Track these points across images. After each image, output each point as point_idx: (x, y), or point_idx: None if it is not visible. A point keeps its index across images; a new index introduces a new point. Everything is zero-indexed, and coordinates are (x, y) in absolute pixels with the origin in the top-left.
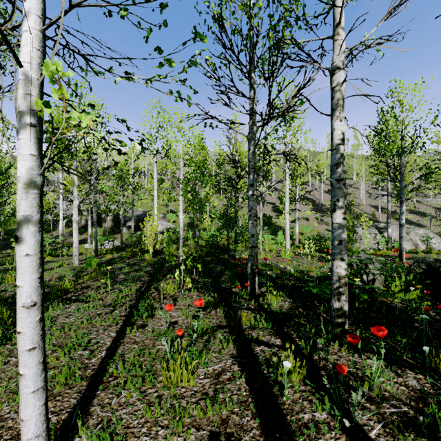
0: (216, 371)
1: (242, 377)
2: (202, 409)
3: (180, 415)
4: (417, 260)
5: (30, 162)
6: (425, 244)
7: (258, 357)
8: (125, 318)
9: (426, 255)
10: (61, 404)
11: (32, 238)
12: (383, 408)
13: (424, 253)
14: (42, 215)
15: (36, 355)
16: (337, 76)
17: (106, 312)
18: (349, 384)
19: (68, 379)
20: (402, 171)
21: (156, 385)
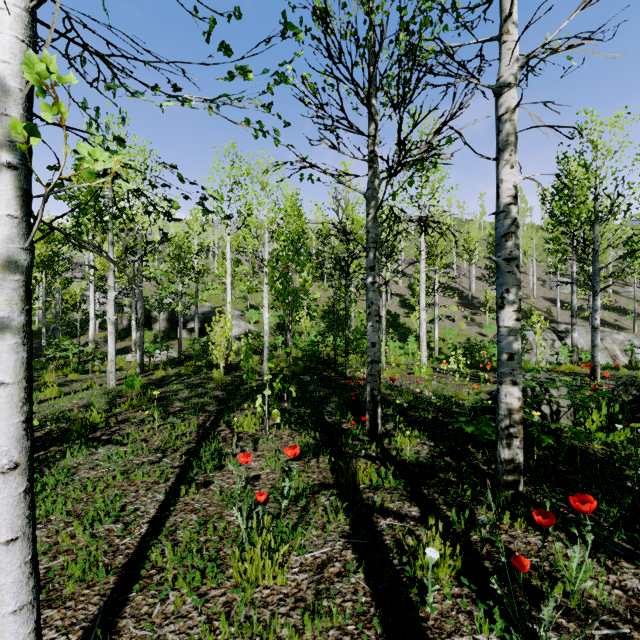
0: (317, 560)
1: (359, 570)
2: (297, 626)
3: (260, 637)
4: (624, 382)
5: (8, 228)
6: (627, 356)
7: (383, 538)
8: (179, 470)
9: (630, 372)
10: (73, 614)
11: (11, 355)
12: (589, 629)
13: (628, 369)
14: (29, 316)
15: (19, 551)
16: (507, 97)
17: (151, 461)
18: (531, 584)
19: (87, 571)
20: (595, 248)
21: (223, 583)
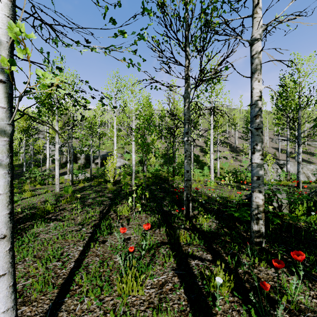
0: (160, 282)
1: (181, 287)
2: None
3: None
4: (315, 190)
5: (0, 113)
6: (315, 177)
7: (193, 270)
8: (90, 234)
9: (316, 185)
10: (36, 309)
11: (2, 179)
12: None
13: (315, 183)
14: (12, 159)
15: (6, 280)
16: (256, 46)
17: (76, 229)
18: (270, 296)
19: (43, 287)
20: (299, 122)
21: (112, 294)
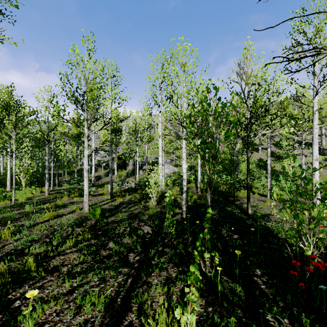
0: None
1: None
2: None
3: None
4: None
5: None
6: None
7: None
8: None
9: None
10: None
11: None
12: None
13: None
14: None
15: None
16: None
17: None
18: None
19: None
20: None
21: None
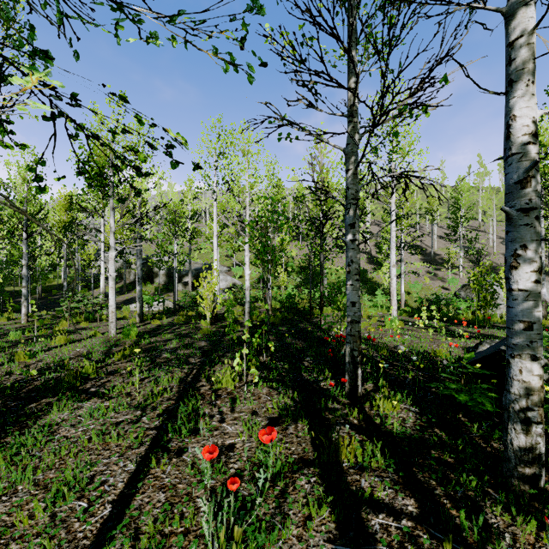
0: None
1: None
2: None
3: None
4: None
5: None
6: None
7: (377, 546)
8: (155, 432)
9: None
10: None
11: None
12: None
13: None
14: None
15: None
16: (522, 18)
17: (130, 419)
18: None
19: None
20: None
21: None
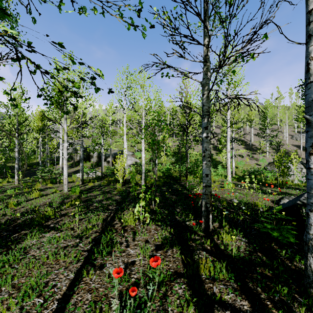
0: None
1: None
2: None
3: None
4: None
5: None
6: None
7: None
8: (87, 253)
9: None
10: None
11: None
12: None
13: None
14: None
15: None
16: None
17: (72, 245)
18: None
19: None
20: None
21: None
